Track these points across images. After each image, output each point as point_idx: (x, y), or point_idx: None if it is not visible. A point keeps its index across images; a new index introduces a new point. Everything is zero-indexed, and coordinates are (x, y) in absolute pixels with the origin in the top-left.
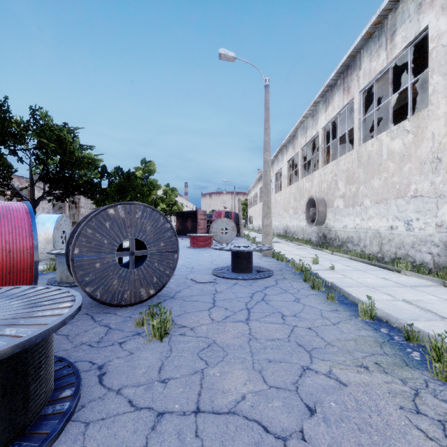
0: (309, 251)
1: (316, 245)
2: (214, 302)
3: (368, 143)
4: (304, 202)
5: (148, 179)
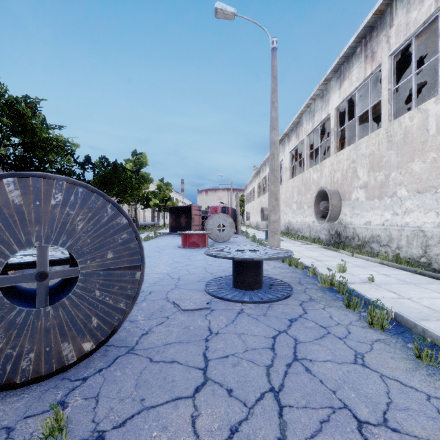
0: (322, 251)
1: (327, 244)
2: (205, 365)
3: (404, 117)
4: (311, 195)
5: (139, 172)
